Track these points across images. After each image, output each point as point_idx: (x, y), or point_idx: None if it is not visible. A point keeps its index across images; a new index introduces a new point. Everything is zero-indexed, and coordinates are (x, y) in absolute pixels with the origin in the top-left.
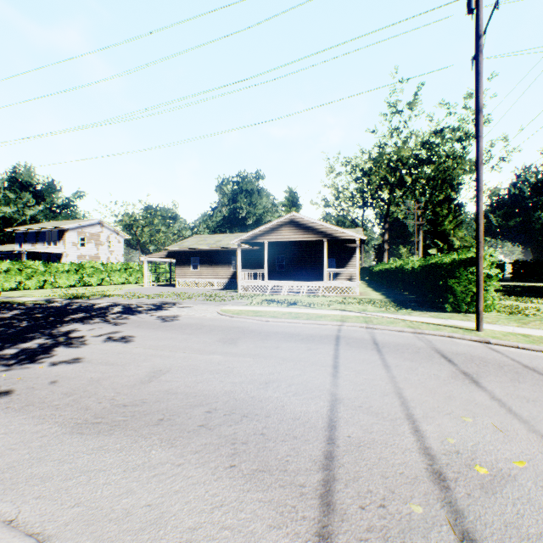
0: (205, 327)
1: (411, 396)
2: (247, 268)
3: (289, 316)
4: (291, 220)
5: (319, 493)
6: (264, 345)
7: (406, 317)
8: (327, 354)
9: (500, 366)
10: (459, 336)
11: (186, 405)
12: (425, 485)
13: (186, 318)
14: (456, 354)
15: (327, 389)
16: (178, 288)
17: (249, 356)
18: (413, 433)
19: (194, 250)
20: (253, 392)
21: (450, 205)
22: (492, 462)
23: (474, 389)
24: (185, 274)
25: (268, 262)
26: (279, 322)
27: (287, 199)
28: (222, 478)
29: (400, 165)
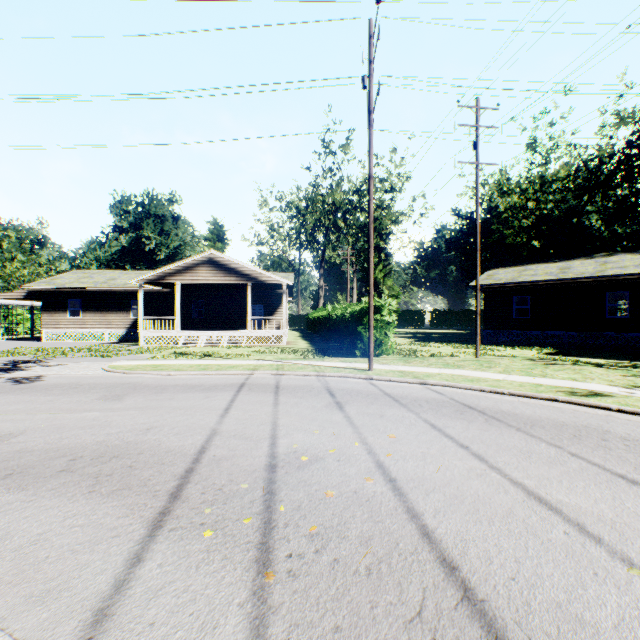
0: (83, 386)
1: (284, 423)
2: (154, 315)
3: (197, 368)
4: (210, 258)
5: (171, 492)
6: (157, 398)
7: (319, 363)
8: (224, 399)
9: (367, 395)
10: (352, 375)
11: (45, 459)
12: (259, 473)
13: (55, 378)
14: (342, 389)
15: (211, 426)
16: (46, 343)
17: (135, 409)
18: (270, 445)
19: (74, 290)
20: (130, 438)
21: (381, 254)
22: (315, 453)
23: (337, 412)
24: (58, 323)
25: (183, 308)
26: (184, 375)
27: (211, 232)
28: (79, 500)
29: (335, 209)
